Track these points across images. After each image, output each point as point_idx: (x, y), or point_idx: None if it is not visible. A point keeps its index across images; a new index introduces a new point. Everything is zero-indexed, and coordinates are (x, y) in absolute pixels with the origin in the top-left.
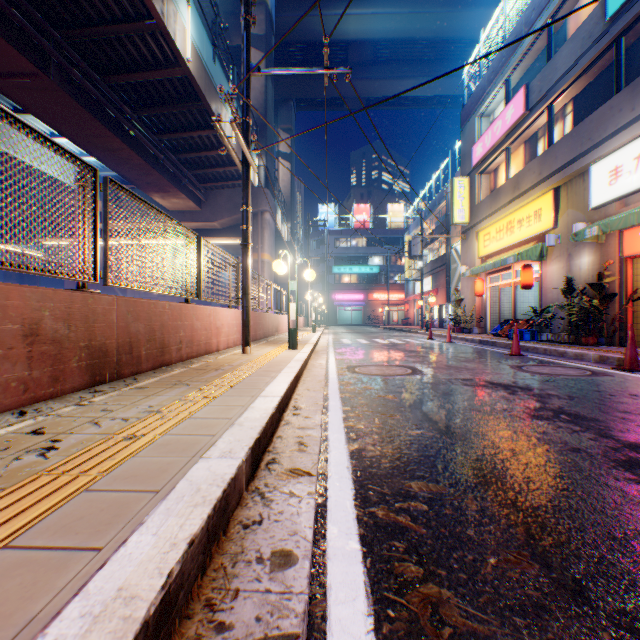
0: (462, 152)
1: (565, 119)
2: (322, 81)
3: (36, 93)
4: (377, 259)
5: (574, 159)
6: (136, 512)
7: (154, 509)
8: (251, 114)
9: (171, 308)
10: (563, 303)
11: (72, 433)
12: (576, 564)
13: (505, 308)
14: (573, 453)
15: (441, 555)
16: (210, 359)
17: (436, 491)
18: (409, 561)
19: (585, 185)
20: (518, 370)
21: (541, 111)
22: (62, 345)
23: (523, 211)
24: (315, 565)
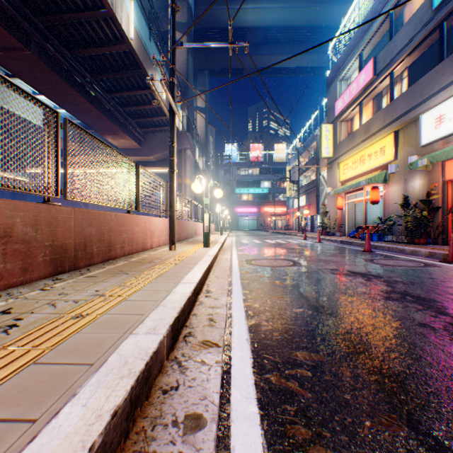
0: (328, 106)
1: (402, 82)
2: (228, 56)
3: (21, 62)
4: (267, 183)
5: (409, 110)
6: (71, 384)
7: (87, 381)
8: (177, 79)
9: (116, 217)
10: (401, 214)
11: (32, 313)
12: (438, 426)
13: (358, 218)
14: (420, 327)
15: (325, 418)
16: (146, 254)
17: (317, 360)
18: (299, 424)
19: (417, 129)
20: (370, 262)
21: (385, 76)
22: (30, 244)
23: (372, 148)
24: (221, 428)
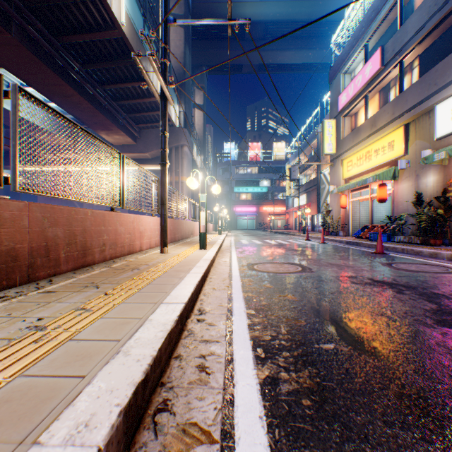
0: (330, 101)
1: (413, 71)
2: (226, 52)
3: (2, 48)
4: (266, 182)
5: (422, 101)
6: None
7: None
8: (174, 73)
9: (94, 215)
10: (412, 213)
11: None
12: None
13: (363, 217)
14: None
15: None
16: (132, 258)
17: None
18: None
19: (431, 121)
20: (390, 267)
21: (394, 66)
22: None
23: (379, 143)
24: None
